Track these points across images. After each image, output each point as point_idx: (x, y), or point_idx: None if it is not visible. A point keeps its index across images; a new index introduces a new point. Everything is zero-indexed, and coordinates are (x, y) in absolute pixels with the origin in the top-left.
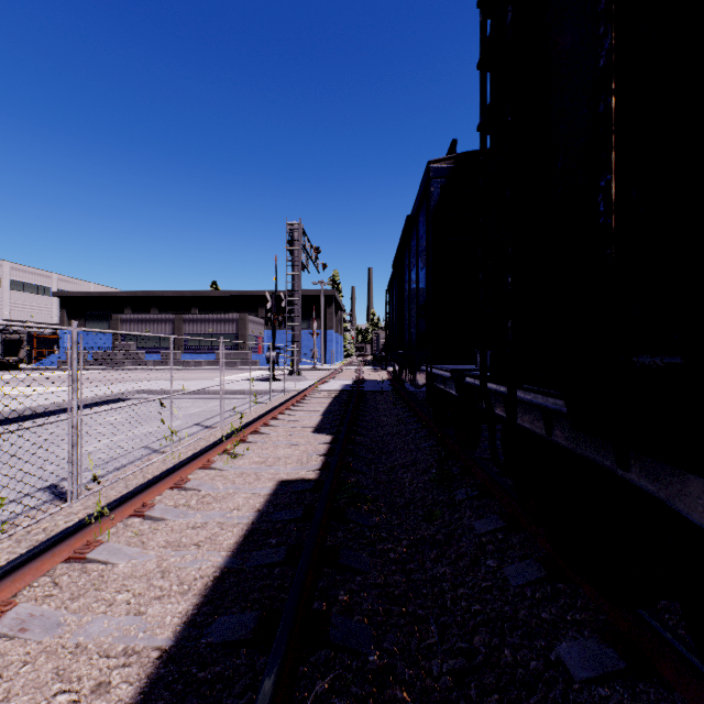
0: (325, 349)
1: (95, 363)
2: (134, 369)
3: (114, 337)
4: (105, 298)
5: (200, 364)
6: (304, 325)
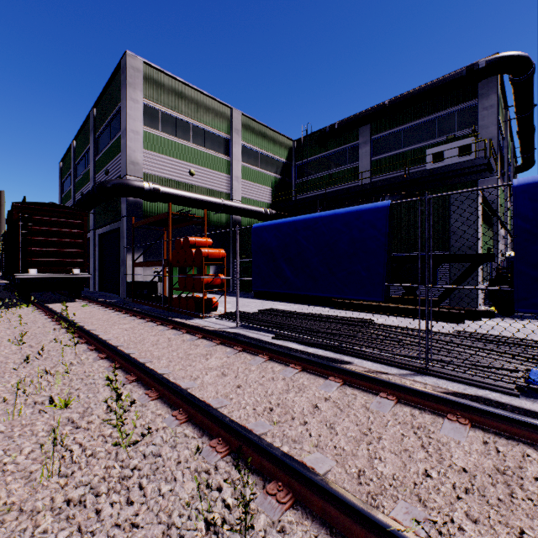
0: None
1: None
2: None
3: None
4: None
5: None
6: None
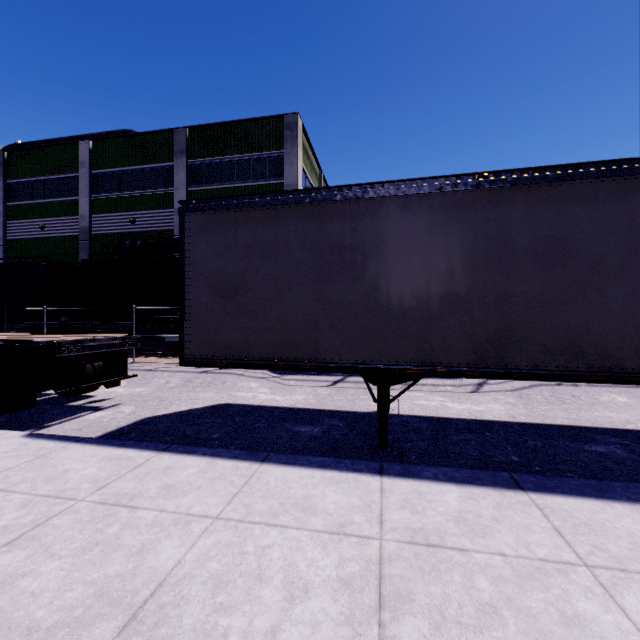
0: None
1: None
2: None
3: None
4: None
5: None
6: None
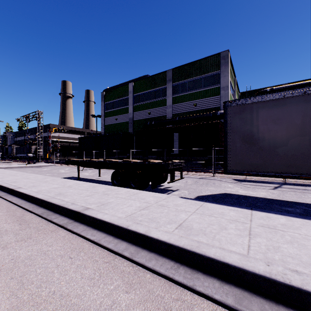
0: None
1: None
2: None
3: None
4: None
5: None
6: None
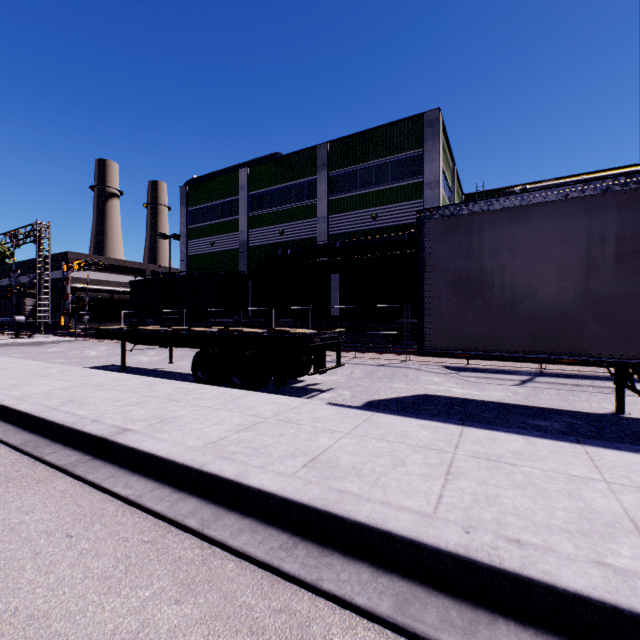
0: None
1: None
2: None
3: None
4: None
5: None
6: None
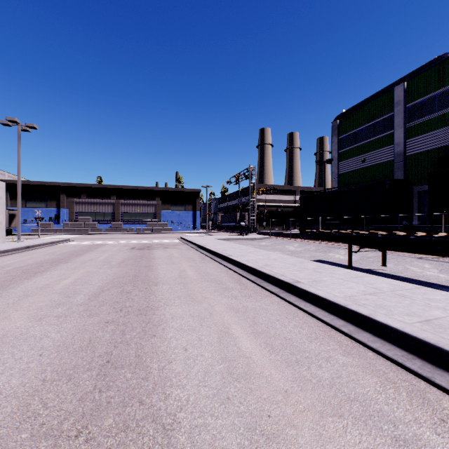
0: (194, 222)
1: (65, 230)
2: (103, 233)
3: (71, 213)
4: (42, 186)
5: (140, 230)
6: (182, 208)
